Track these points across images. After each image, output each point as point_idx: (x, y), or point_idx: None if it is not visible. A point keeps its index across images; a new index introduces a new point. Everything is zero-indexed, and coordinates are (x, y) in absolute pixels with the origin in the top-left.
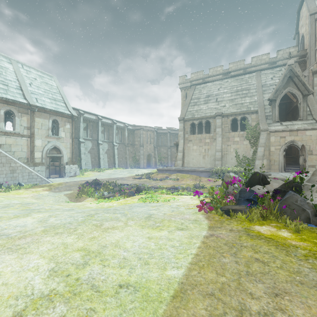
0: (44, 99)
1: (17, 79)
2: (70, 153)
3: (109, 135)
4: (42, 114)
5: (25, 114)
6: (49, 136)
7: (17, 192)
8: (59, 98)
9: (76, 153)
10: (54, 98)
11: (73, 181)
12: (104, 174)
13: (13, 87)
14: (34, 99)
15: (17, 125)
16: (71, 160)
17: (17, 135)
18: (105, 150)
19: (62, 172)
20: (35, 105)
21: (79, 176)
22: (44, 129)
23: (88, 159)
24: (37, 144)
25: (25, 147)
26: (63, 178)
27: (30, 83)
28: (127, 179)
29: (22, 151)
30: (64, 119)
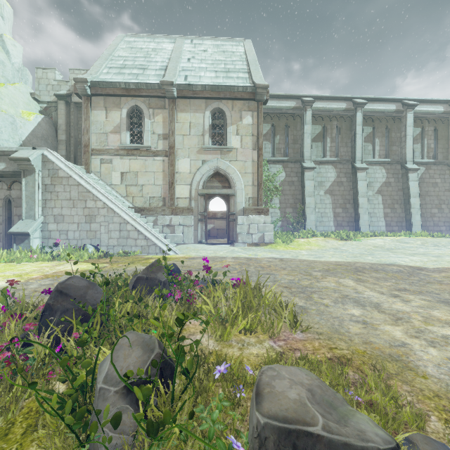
0: (203, 75)
1: (169, 59)
2: (253, 187)
3: (389, 146)
4: (190, 102)
5: (160, 110)
6: (203, 149)
7: (17, 267)
8: (240, 67)
9: (294, 195)
10: (226, 70)
11: (217, 256)
12: (356, 246)
13: (154, 69)
14: (182, 78)
15: (146, 133)
16: (255, 203)
17: (146, 154)
18: (375, 186)
19: (233, 232)
20: (168, 81)
21: (274, 246)
22: (194, 134)
23: (326, 208)
24: (181, 170)
25: (160, 177)
26: (233, 246)
27: (190, 58)
28: (442, 279)
29: (154, 184)
30: (239, 105)
